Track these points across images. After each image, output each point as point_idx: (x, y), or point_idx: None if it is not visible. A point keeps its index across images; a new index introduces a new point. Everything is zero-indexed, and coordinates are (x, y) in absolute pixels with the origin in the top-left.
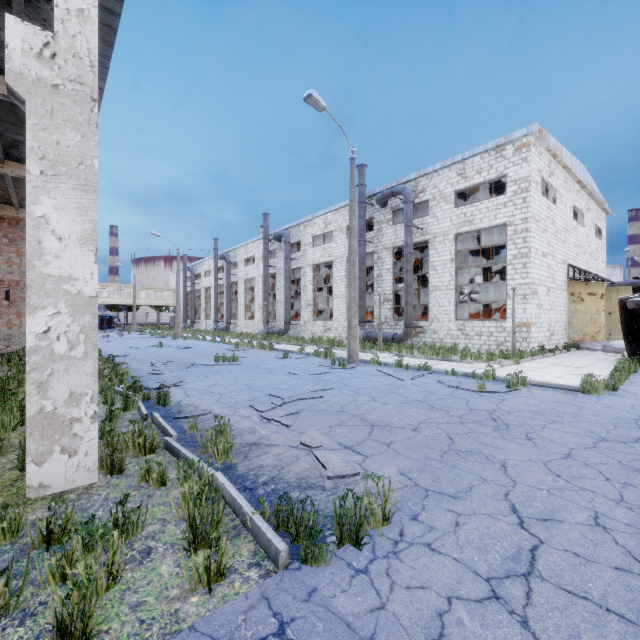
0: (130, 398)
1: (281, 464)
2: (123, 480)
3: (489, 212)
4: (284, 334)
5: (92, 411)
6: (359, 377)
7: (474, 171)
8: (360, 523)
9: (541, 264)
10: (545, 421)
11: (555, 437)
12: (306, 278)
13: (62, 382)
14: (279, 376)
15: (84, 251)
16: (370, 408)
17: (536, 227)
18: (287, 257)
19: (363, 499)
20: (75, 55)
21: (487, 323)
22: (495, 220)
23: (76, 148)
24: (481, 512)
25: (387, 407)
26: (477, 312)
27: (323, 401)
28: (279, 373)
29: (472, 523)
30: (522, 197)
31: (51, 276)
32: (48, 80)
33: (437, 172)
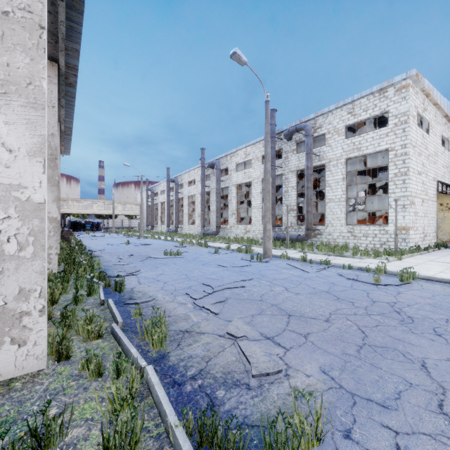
0: (93, 286)
1: (209, 355)
2: (67, 367)
3: (374, 141)
4: (216, 235)
5: (40, 305)
6: (273, 269)
7: (361, 109)
8: None
9: (417, 180)
10: (446, 315)
11: None
12: (231, 194)
13: (12, 280)
14: (211, 268)
15: (33, 162)
16: (285, 298)
17: (413, 151)
18: (218, 179)
19: (293, 417)
20: None
21: (372, 227)
22: (379, 147)
23: (25, 70)
24: (420, 431)
25: (299, 297)
26: (363, 219)
27: (245, 290)
28: (211, 265)
29: (415, 448)
30: (401, 128)
31: (1, 184)
32: None
33: (331, 112)
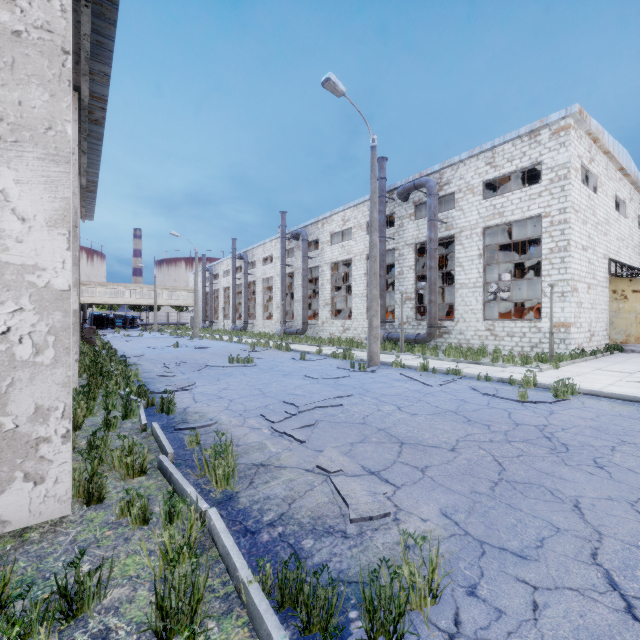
0: (131, 405)
1: (292, 495)
2: (100, 513)
3: (522, 203)
4: (302, 334)
5: (64, 429)
6: (381, 382)
7: (505, 159)
8: (400, 612)
9: (581, 258)
10: (612, 441)
11: (633, 465)
12: (324, 277)
13: (25, 394)
14: (295, 380)
15: (53, 235)
16: (396, 420)
17: (575, 218)
18: (305, 255)
19: (401, 568)
20: None
21: (519, 323)
22: (528, 211)
23: (43, 109)
24: (565, 585)
25: (416, 419)
26: (507, 311)
27: (342, 410)
28: (295, 376)
29: (557, 605)
30: (560, 185)
31: (11, 265)
32: (7, 25)
33: (463, 162)
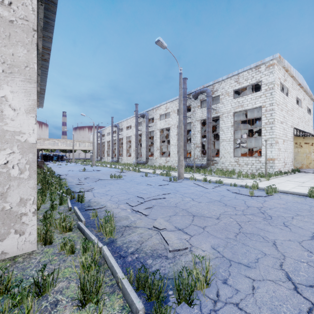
0: (63, 198)
1: (142, 240)
2: (51, 249)
3: (252, 100)
4: (145, 164)
5: (33, 209)
6: (184, 187)
7: (244, 79)
8: (191, 290)
9: (280, 127)
10: (292, 214)
11: (301, 225)
12: (156, 136)
13: (15, 192)
14: (142, 186)
15: (28, 117)
16: (191, 205)
17: (277, 108)
18: (147, 125)
19: (192, 271)
20: (23, 4)
21: (251, 158)
22: (255, 104)
23: (24, 57)
24: (267, 278)
25: (201, 204)
26: (245, 153)
27: (165, 200)
28: (142, 184)
29: (263, 287)
30: (270, 92)
31: (9, 131)
32: (7, 17)
33: (224, 80)
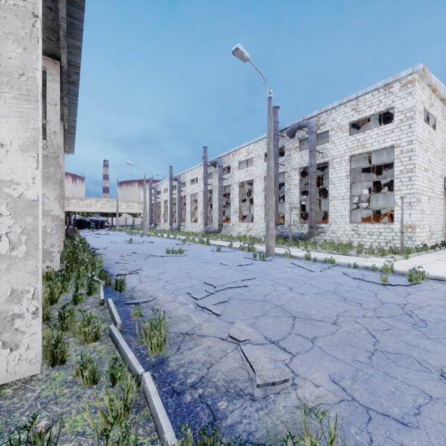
0: (93, 285)
1: (210, 360)
2: (62, 373)
3: (379, 137)
4: (218, 233)
5: (34, 307)
6: (276, 268)
7: (366, 106)
8: None
9: (423, 177)
10: None
11: None
12: (234, 192)
13: (3, 280)
14: (213, 266)
15: (26, 157)
16: (289, 298)
17: (419, 148)
18: (220, 177)
19: (304, 439)
20: None
21: (377, 225)
22: (384, 143)
23: (18, 60)
24: None
25: (304, 298)
26: (367, 216)
27: (248, 290)
28: (213, 263)
29: None
30: (408, 124)
31: None
32: None
33: (335, 109)
